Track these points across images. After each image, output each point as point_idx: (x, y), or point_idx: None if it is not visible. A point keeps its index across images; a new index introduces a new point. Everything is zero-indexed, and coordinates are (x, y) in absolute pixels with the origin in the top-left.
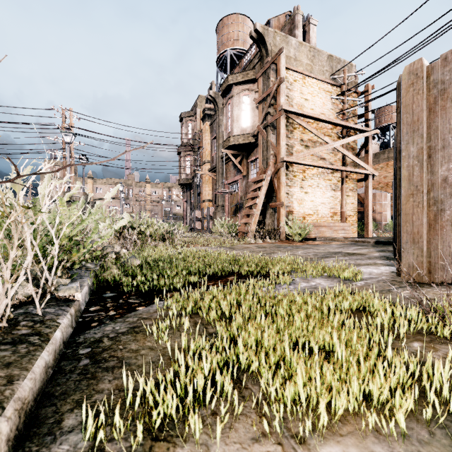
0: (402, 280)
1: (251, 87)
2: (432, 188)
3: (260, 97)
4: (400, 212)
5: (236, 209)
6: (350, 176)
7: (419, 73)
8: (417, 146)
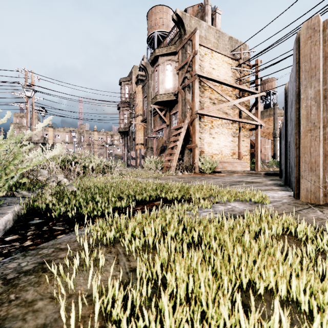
0: (302, 202)
1: (172, 58)
2: (327, 124)
3: (179, 65)
4: (298, 146)
5: (161, 150)
6: (245, 126)
7: (316, 27)
8: (314, 89)
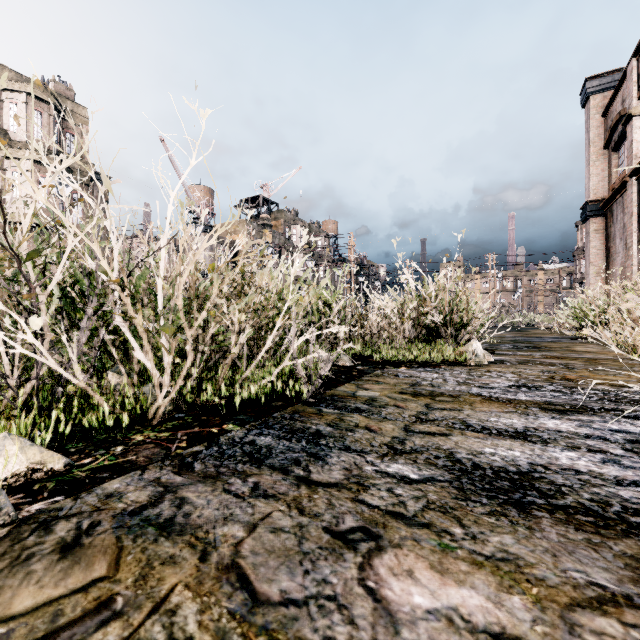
0: None
1: None
2: None
3: None
4: None
5: None
6: None
7: None
8: None
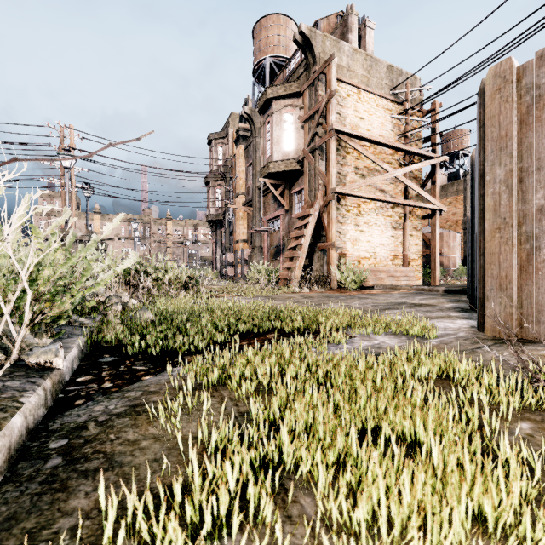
0: (486, 337)
1: (294, 102)
2: (524, 221)
3: (306, 115)
4: (482, 252)
5: (276, 251)
6: (414, 212)
7: (507, 76)
8: (504, 168)
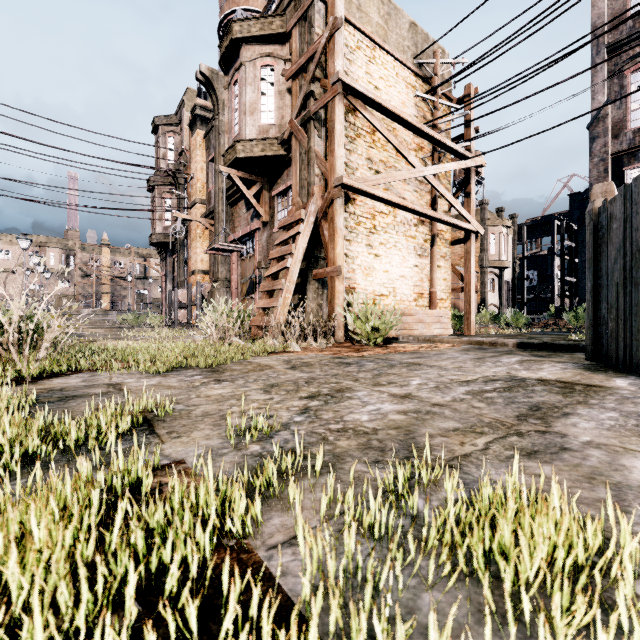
0: None
1: (277, 50)
2: None
3: (294, 65)
4: None
5: (250, 286)
6: (442, 235)
7: None
8: None
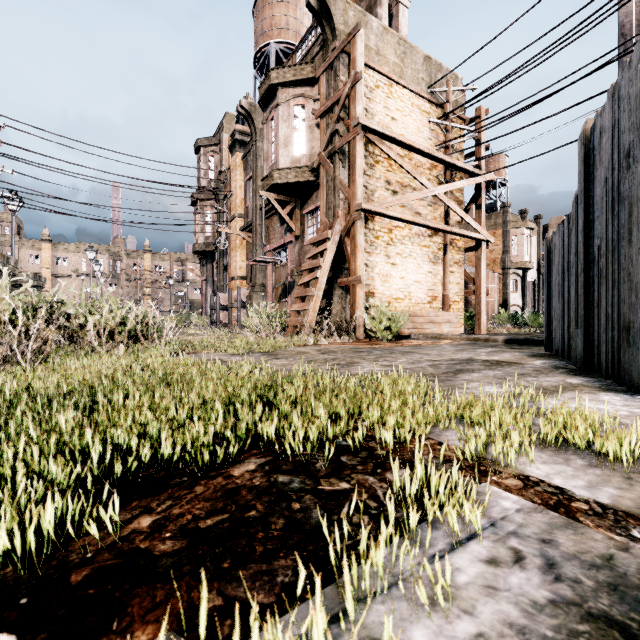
0: None
1: (307, 92)
2: None
3: (322, 107)
4: None
5: (284, 290)
6: (455, 243)
7: None
8: None
